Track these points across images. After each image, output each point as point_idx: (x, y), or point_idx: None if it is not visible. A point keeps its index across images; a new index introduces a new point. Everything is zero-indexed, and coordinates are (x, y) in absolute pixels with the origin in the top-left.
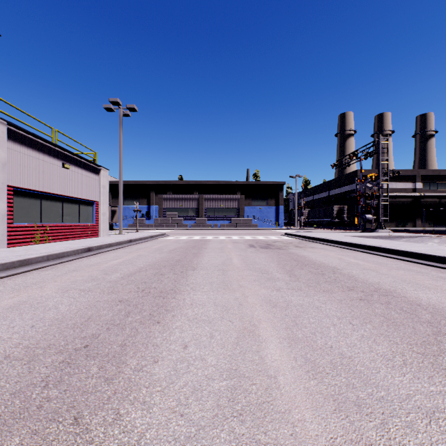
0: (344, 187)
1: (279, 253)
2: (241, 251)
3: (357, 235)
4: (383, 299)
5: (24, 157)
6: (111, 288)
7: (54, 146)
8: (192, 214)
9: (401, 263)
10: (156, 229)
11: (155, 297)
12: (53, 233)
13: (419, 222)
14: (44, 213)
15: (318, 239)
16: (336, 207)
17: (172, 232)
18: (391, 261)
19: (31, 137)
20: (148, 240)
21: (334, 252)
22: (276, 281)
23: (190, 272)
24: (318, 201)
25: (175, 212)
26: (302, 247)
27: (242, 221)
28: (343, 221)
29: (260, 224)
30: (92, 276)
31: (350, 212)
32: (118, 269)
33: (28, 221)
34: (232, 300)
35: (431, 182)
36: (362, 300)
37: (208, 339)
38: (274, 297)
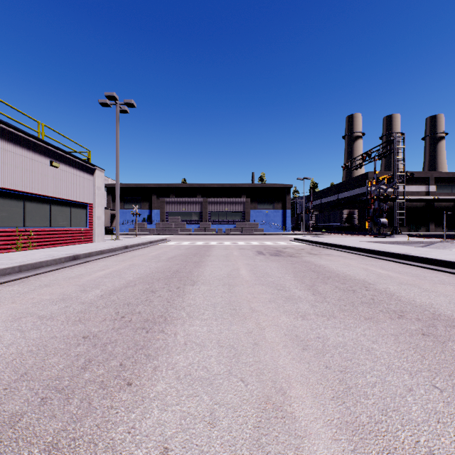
0: (354, 190)
1: (293, 261)
2: (249, 260)
3: (373, 241)
4: (454, 333)
5: (4, 153)
6: (80, 314)
7: (40, 142)
8: (196, 219)
9: (441, 274)
10: (158, 234)
11: (135, 330)
12: (39, 239)
13: (432, 227)
14: (29, 216)
15: (332, 245)
16: (346, 211)
17: (174, 237)
18: (428, 272)
19: (12, 131)
20: (147, 246)
21: (355, 261)
22: (297, 301)
23: (188, 287)
24: (326, 204)
25: (177, 216)
26: (317, 254)
27: (247, 225)
28: (354, 226)
29: (266, 229)
30: (64, 294)
31: (360, 216)
32: (101, 283)
33: (8, 226)
34: (243, 335)
35: (445, 185)
36: (427, 336)
37: (207, 427)
38: (302, 331)
